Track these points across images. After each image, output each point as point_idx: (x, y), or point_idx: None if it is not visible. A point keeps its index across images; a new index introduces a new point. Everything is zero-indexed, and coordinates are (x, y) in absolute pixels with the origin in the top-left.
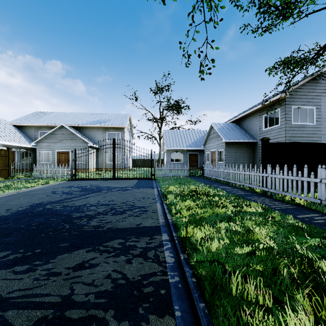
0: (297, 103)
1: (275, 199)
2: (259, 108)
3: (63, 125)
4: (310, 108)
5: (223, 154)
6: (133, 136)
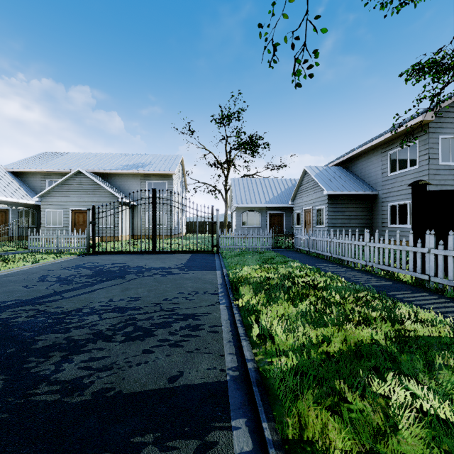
0: (448, 131)
1: (452, 300)
2: (382, 141)
3: (81, 170)
4: None
5: (324, 214)
6: (186, 188)
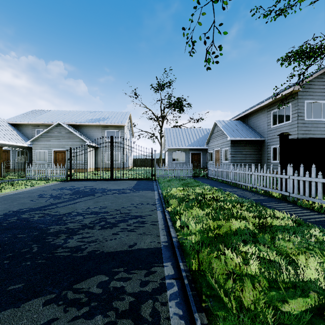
0: (311, 97)
1: (300, 207)
2: (267, 104)
3: (60, 123)
4: (324, 102)
5: (228, 153)
6: (133, 135)
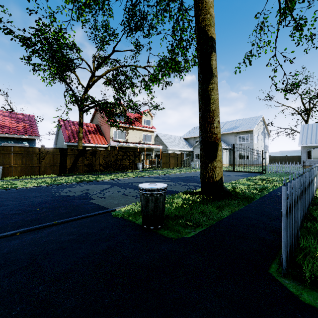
0: None
1: None
2: None
3: None
4: None
5: None
6: (269, 134)
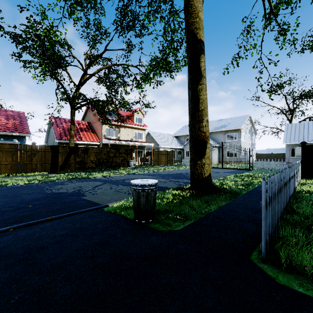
0: None
1: None
2: None
3: None
4: None
5: None
6: (256, 133)
